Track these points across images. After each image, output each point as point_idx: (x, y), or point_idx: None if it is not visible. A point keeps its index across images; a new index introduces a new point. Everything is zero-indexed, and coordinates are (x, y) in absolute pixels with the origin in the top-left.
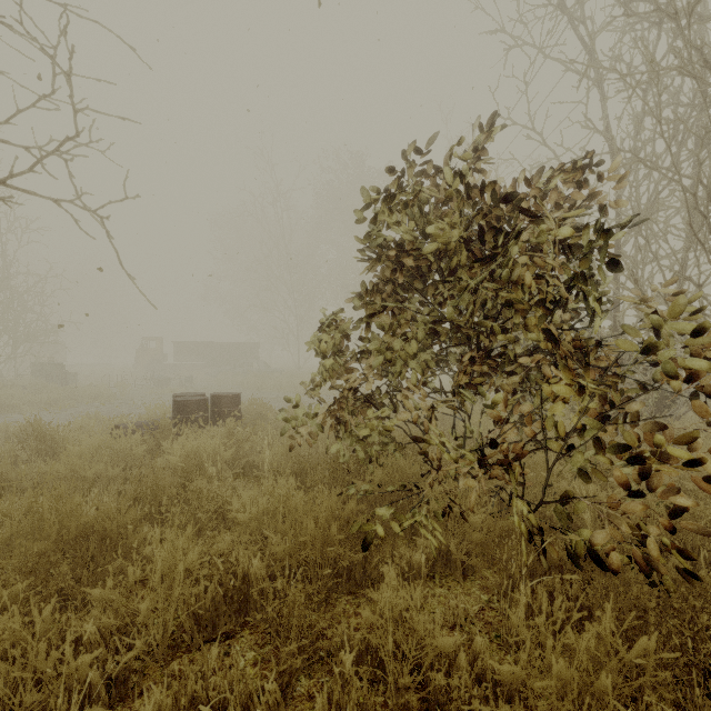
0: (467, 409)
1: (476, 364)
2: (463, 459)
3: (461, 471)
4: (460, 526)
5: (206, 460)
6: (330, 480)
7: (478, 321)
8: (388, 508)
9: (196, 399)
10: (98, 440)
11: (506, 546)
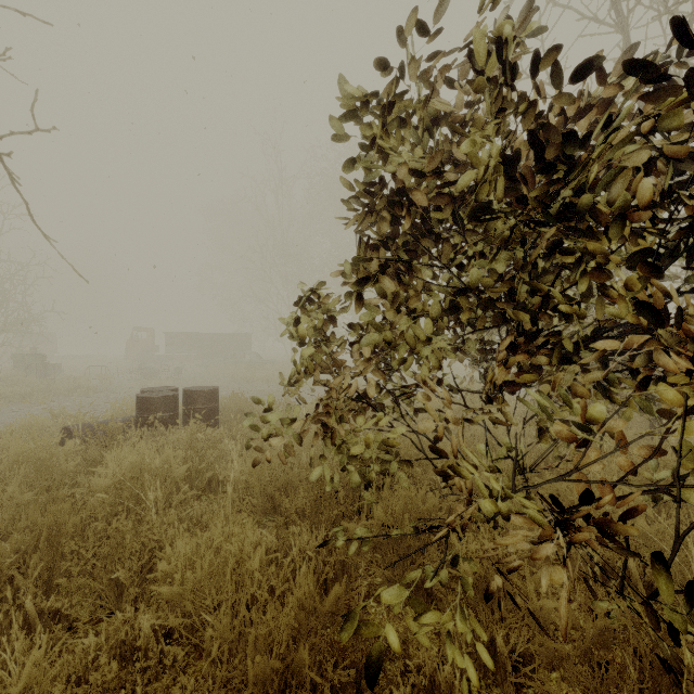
0: (509, 419)
1: (526, 354)
2: (532, 518)
3: (543, 555)
4: (507, 603)
5: (147, 482)
6: (311, 513)
7: (536, 286)
8: (398, 589)
9: (162, 395)
10: (14, 452)
11: (625, 693)
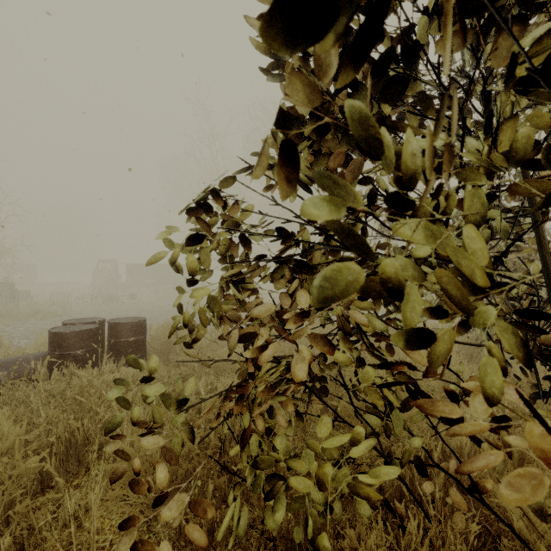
0: None
1: None
2: None
3: None
4: None
5: None
6: None
7: None
8: None
9: (76, 330)
10: None
11: None
